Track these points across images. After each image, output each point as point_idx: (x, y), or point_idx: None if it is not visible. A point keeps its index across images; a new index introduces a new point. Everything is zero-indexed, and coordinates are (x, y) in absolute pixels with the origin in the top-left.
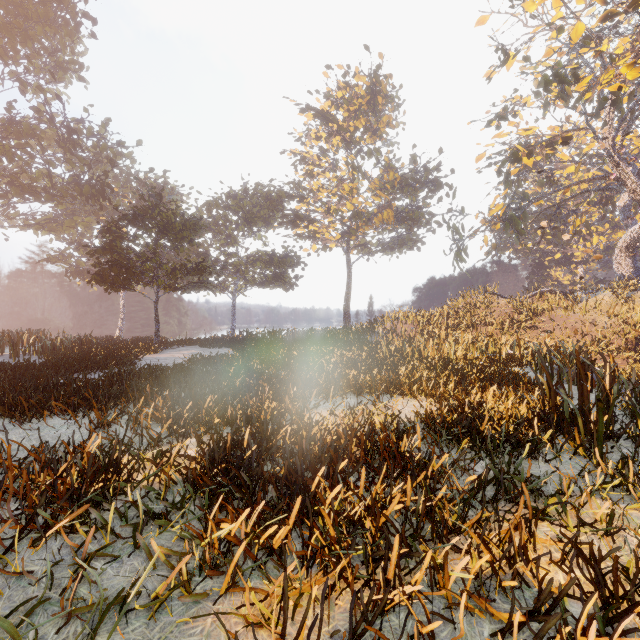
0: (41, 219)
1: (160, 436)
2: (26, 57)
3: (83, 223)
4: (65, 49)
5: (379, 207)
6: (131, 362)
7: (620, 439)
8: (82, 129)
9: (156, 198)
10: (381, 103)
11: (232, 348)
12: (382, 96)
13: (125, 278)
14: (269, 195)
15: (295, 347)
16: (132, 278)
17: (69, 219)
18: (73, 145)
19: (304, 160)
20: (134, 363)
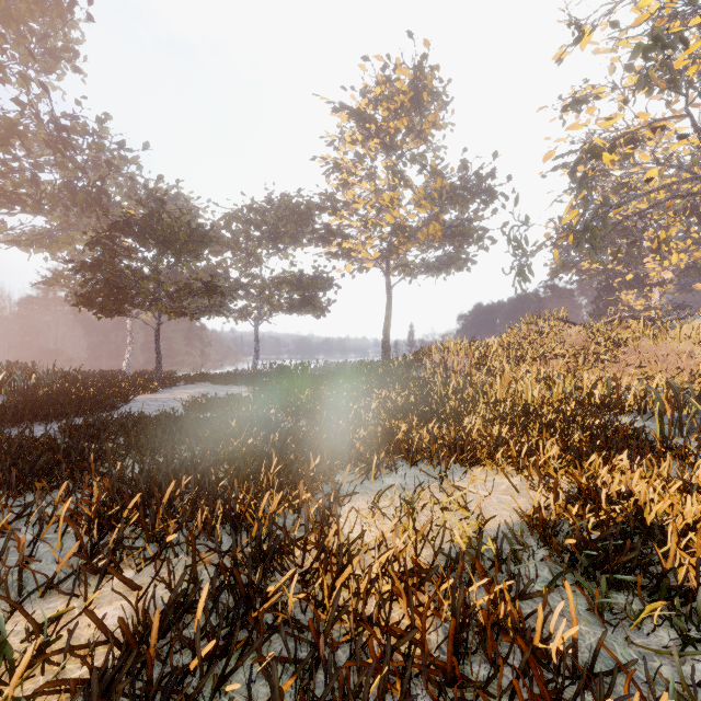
0: (32, 234)
1: (54, 577)
2: (1, 34)
3: (81, 239)
4: (56, 33)
5: (424, 220)
6: (113, 406)
7: None
8: (75, 126)
9: (157, 204)
10: (426, 100)
11: (249, 385)
12: (427, 92)
13: (116, 300)
14: (297, 207)
15: (325, 386)
16: (125, 300)
17: (65, 234)
18: (63, 144)
19: (337, 168)
20: (118, 407)
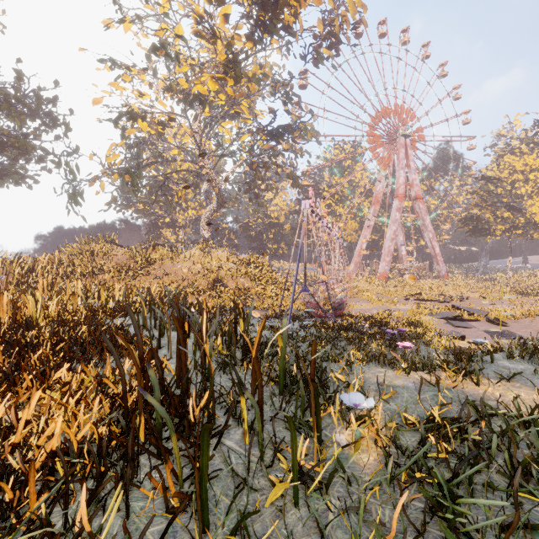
0: None
1: None
2: None
3: None
4: None
5: None
6: None
7: (220, 414)
8: None
9: None
10: None
11: None
12: None
13: None
14: None
15: None
16: None
17: None
18: None
19: None
20: None
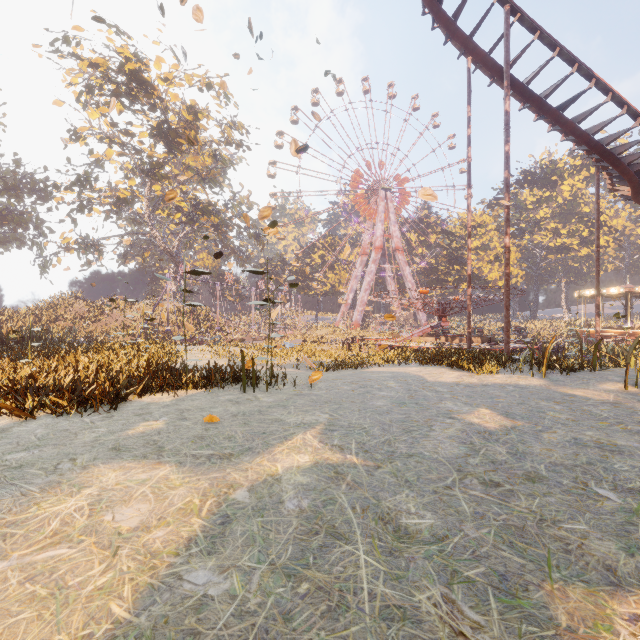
0: None
1: None
2: None
3: None
4: None
5: None
6: None
7: None
8: None
9: None
10: None
11: None
12: None
13: None
14: None
15: None
16: None
17: None
18: None
19: None
20: None
